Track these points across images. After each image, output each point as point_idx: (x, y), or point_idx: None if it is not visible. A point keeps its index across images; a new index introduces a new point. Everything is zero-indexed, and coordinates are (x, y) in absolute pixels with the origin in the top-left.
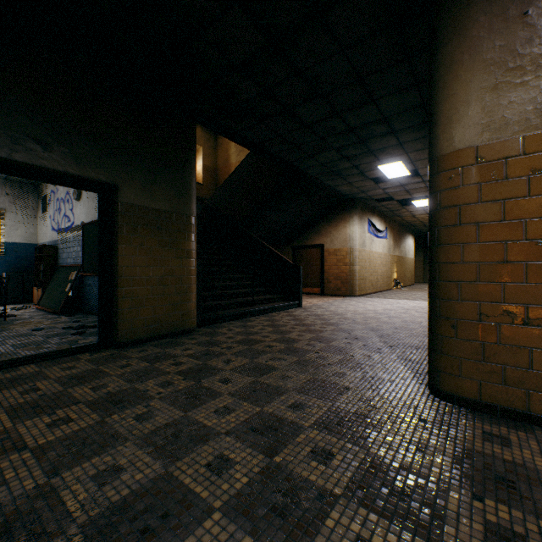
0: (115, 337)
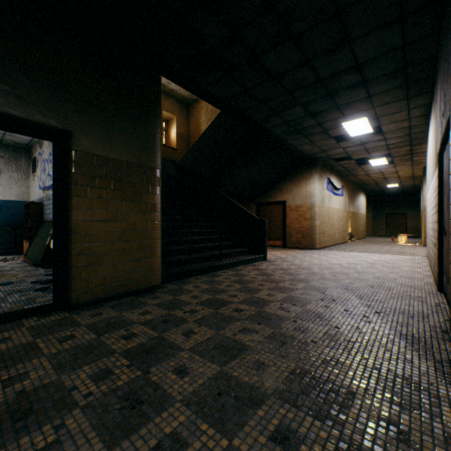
0: (69, 297)
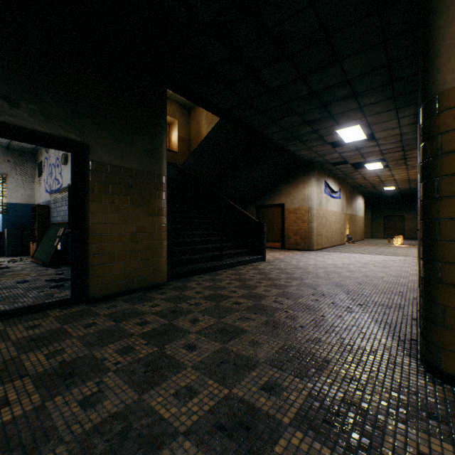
0: (86, 292)
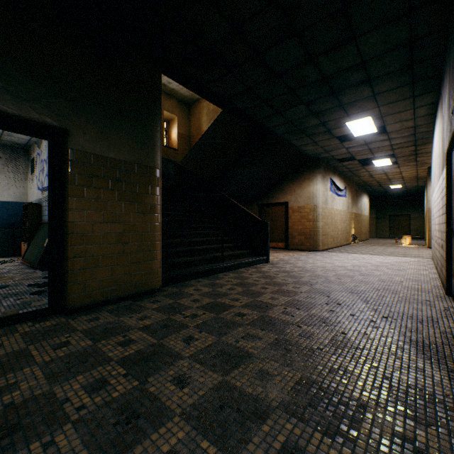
0: (65, 302)
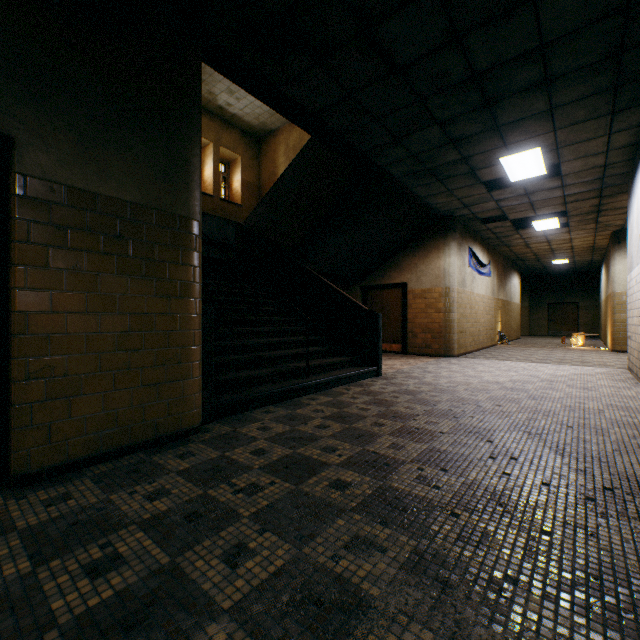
0: (10, 462)
